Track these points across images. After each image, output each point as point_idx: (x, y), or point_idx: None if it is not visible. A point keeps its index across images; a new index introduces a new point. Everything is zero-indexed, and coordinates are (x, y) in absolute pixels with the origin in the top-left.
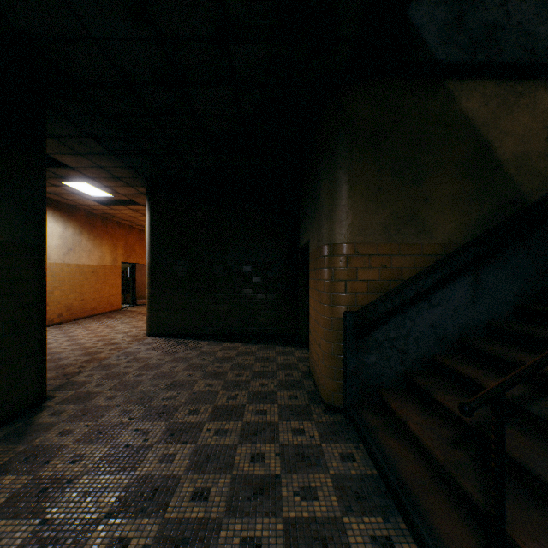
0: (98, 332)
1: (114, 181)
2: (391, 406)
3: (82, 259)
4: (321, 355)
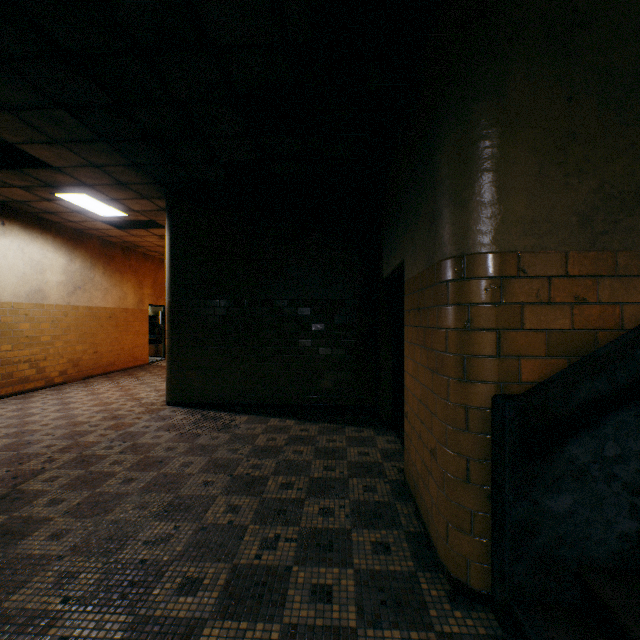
0: (104, 398)
1: (121, 191)
2: None
3: (95, 299)
4: (439, 476)
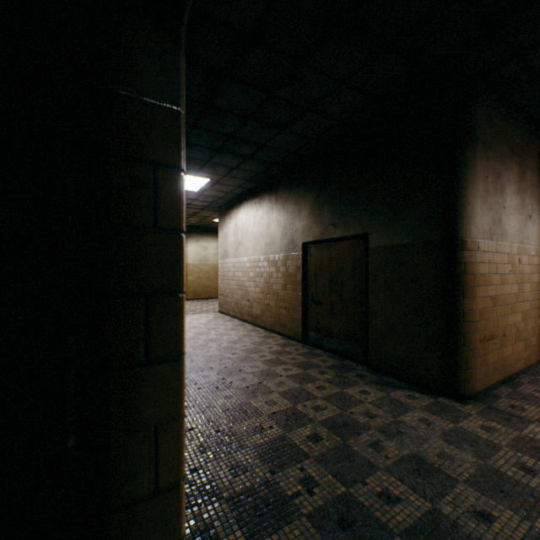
0: None
1: None
2: None
3: None
4: None
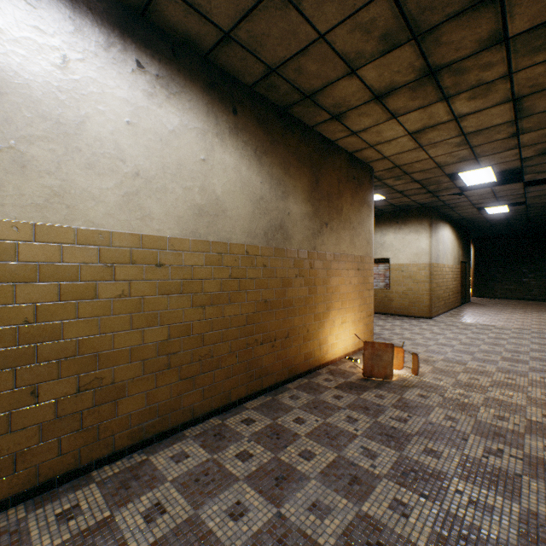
0: None
1: None
2: None
3: None
4: None
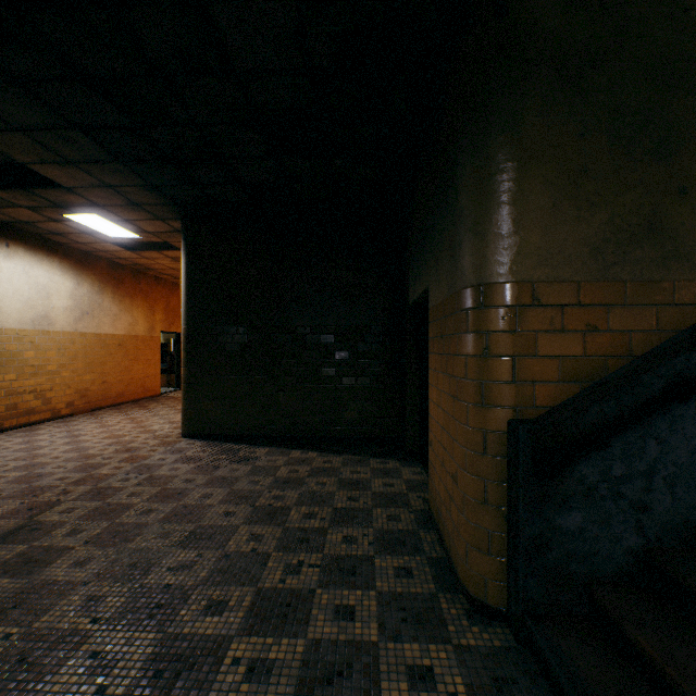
0: (115, 430)
1: (134, 212)
2: (639, 644)
3: (103, 326)
4: (459, 500)
